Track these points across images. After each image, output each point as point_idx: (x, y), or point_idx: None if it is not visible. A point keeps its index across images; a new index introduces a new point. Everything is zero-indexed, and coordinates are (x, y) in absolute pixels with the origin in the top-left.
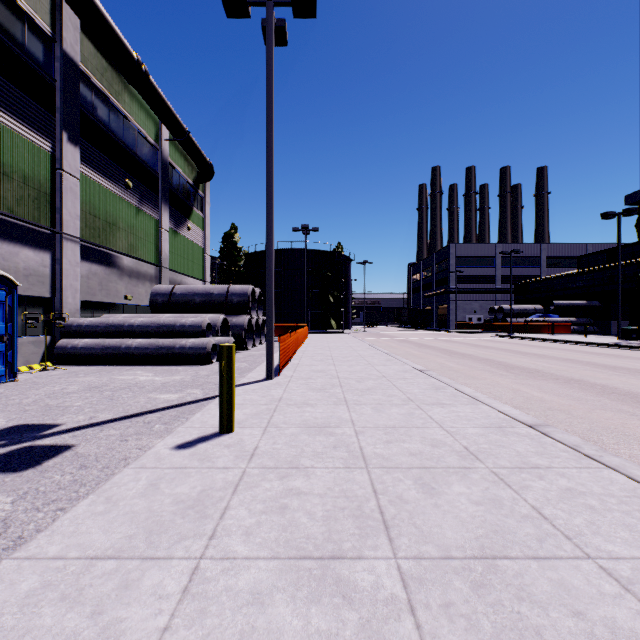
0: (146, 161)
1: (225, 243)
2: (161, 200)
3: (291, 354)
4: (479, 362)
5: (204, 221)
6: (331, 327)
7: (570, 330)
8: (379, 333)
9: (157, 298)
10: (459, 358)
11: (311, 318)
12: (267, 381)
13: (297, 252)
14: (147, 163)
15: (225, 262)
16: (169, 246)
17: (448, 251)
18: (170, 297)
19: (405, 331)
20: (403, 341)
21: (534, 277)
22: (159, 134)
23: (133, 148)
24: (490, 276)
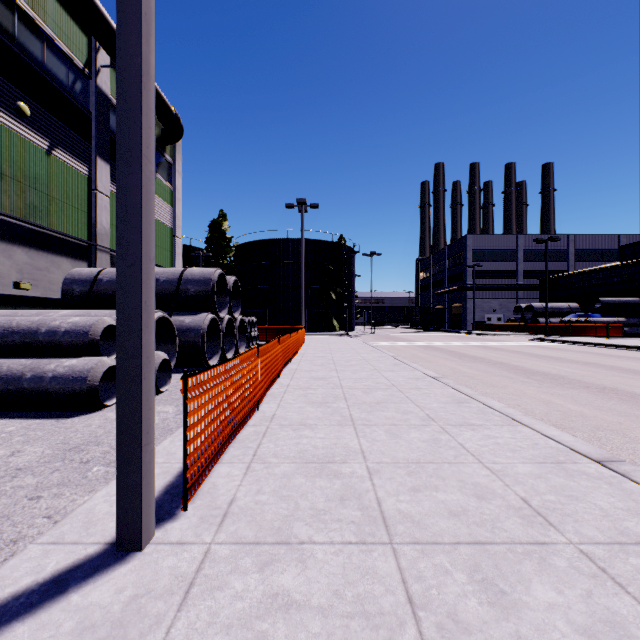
0: (67, 89)
1: (212, 233)
2: (95, 150)
3: (262, 391)
4: (611, 397)
5: (173, 194)
6: (333, 328)
7: (621, 332)
8: (389, 335)
9: (73, 287)
10: (556, 385)
11: (310, 318)
12: (97, 583)
13: (294, 242)
14: (67, 91)
15: (211, 253)
16: (112, 218)
17: (464, 243)
18: (92, 285)
19: (417, 333)
20: (428, 348)
21: (560, 272)
22: (92, 56)
23: (38, 61)
24: (511, 271)
